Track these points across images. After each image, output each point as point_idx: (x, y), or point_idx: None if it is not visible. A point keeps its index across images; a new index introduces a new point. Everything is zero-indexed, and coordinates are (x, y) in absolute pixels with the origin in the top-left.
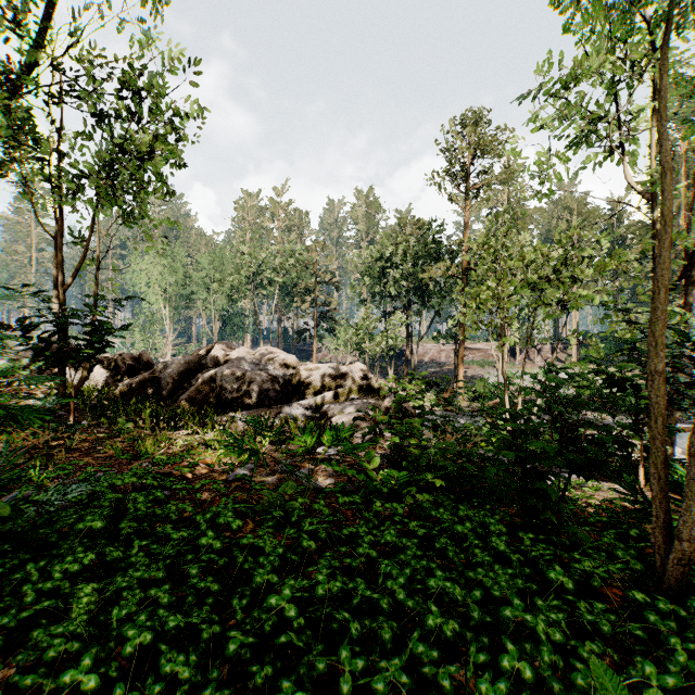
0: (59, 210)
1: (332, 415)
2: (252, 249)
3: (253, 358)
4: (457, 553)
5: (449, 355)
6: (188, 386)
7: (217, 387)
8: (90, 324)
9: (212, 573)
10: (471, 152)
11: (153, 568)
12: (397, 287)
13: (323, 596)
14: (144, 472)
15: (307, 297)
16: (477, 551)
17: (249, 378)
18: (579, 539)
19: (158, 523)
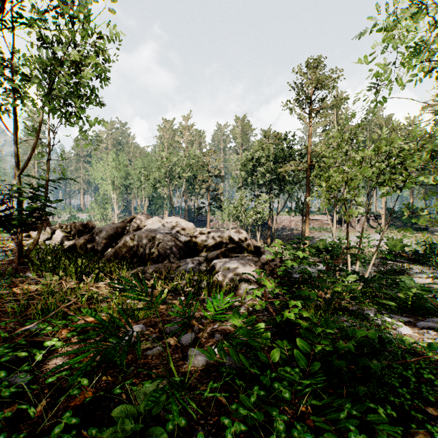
0: (14, 113)
1: (219, 269)
2: (168, 155)
3: (162, 225)
4: None
5: (296, 224)
6: (115, 245)
7: (135, 246)
8: (29, 197)
9: None
10: (314, 85)
11: None
12: (263, 178)
13: None
14: (3, 352)
15: (203, 185)
16: None
17: (158, 239)
18: None
19: None
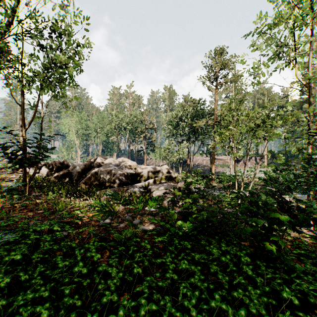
0: (22, 92)
1: (153, 190)
2: (116, 113)
3: (115, 163)
4: (221, 271)
5: (207, 162)
6: (85, 176)
7: (98, 176)
8: (36, 146)
9: (80, 288)
10: (218, 67)
11: (42, 290)
12: (183, 130)
13: (144, 315)
14: (54, 222)
15: (142, 135)
16: (235, 274)
17: (113, 172)
18: (291, 265)
19: (57, 252)
